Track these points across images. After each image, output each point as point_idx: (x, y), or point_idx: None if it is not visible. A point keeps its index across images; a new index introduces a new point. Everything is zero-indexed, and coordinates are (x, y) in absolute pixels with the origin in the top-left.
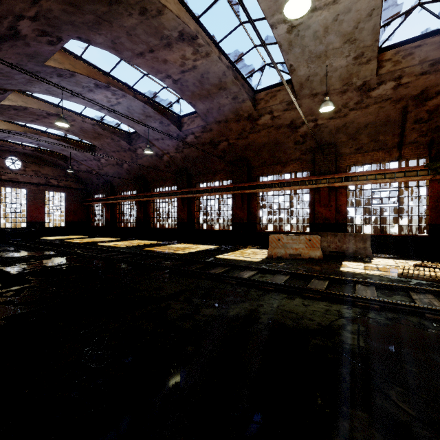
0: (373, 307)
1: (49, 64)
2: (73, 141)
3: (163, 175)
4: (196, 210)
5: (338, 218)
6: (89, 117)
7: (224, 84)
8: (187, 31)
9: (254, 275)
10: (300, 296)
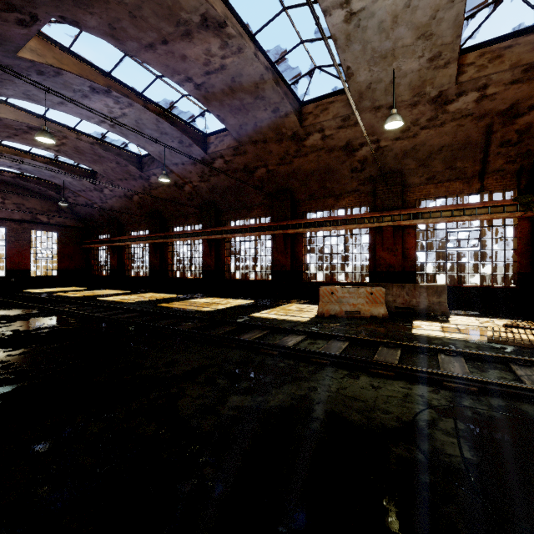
0: (469, 390)
1: (23, 55)
2: (66, 165)
3: (184, 210)
4: (226, 254)
5: (405, 266)
6: (85, 133)
7: (262, 92)
8: (212, 15)
9: (302, 341)
10: (366, 373)
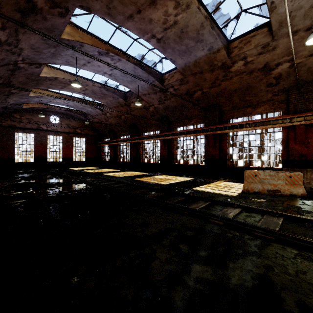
0: None
1: (64, 37)
2: (88, 101)
3: (149, 123)
4: (174, 148)
5: None
6: (97, 82)
7: (201, 36)
8: None
9: (239, 213)
10: None
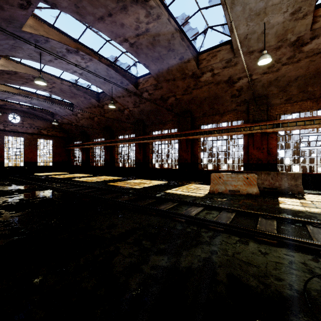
0: None
1: (25, 30)
2: (56, 100)
3: (124, 126)
4: (149, 152)
5: (269, 159)
6: (66, 80)
7: (172, 46)
8: None
9: (201, 211)
10: (253, 240)
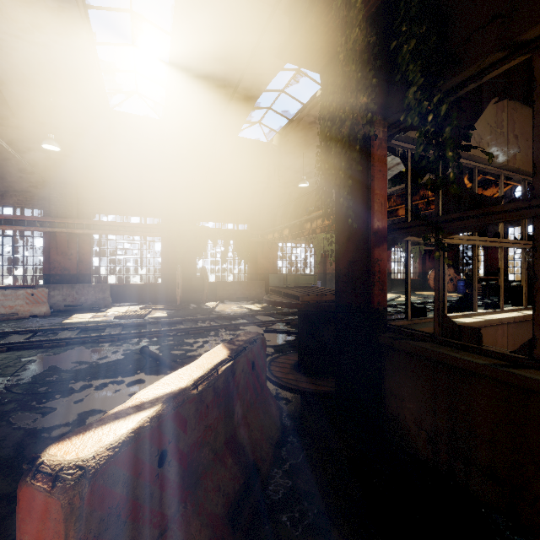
0: (60, 345)
1: None
2: None
3: None
4: None
5: (81, 269)
6: None
7: None
8: None
9: None
10: None
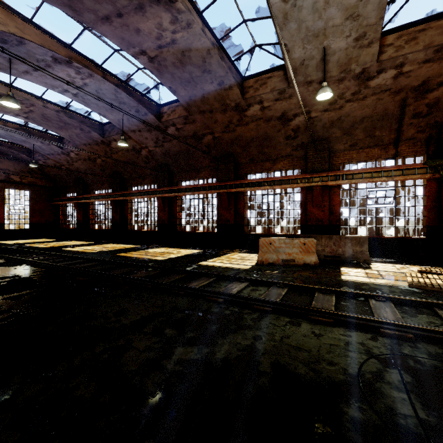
0: (405, 337)
1: None
2: (36, 131)
3: (141, 172)
4: (178, 210)
5: (331, 220)
6: (51, 102)
7: (209, 66)
8: None
9: (245, 288)
10: (307, 320)
